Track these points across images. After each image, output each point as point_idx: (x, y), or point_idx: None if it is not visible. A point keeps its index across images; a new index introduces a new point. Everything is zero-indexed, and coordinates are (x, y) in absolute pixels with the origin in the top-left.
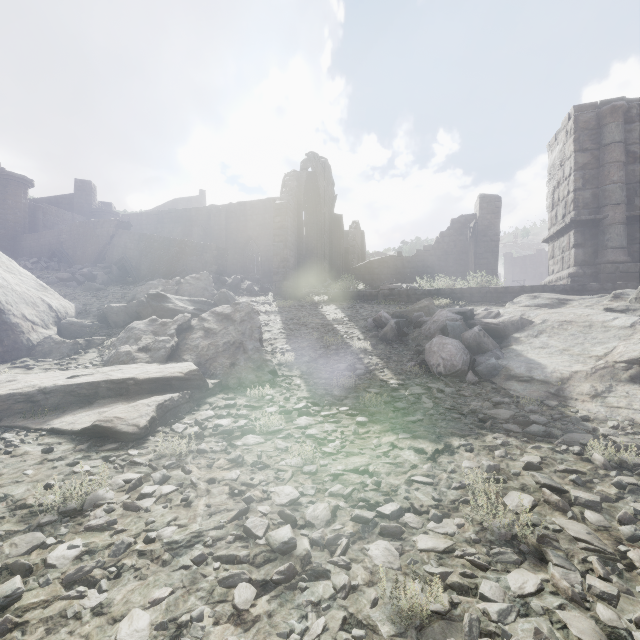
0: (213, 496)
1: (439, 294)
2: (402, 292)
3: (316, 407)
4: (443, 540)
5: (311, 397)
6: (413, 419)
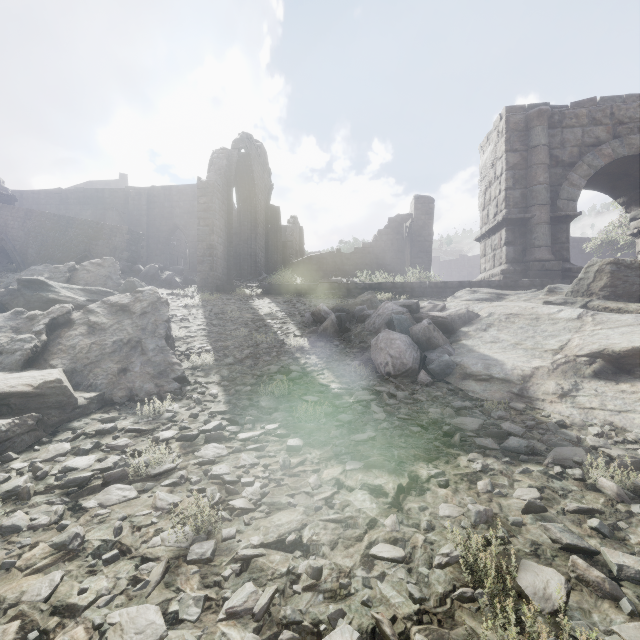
0: None
1: (380, 288)
2: (342, 286)
3: (233, 426)
4: None
5: (229, 411)
6: (363, 437)
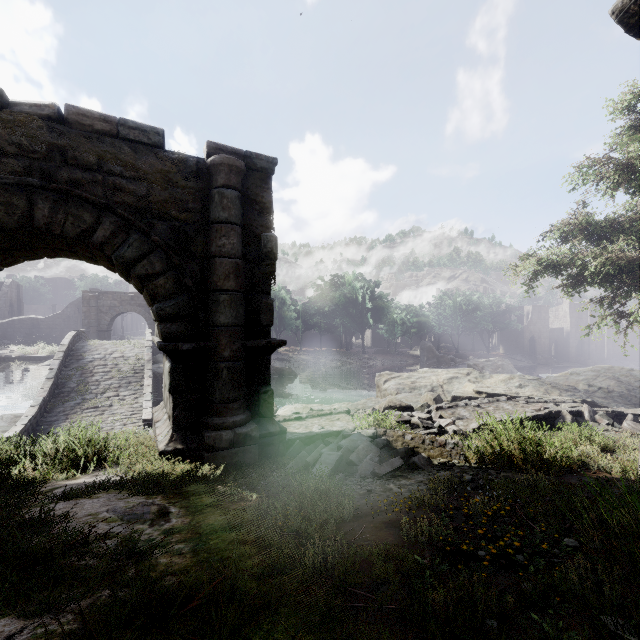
0: None
1: (20, 358)
2: (2, 358)
3: None
4: None
5: None
6: None
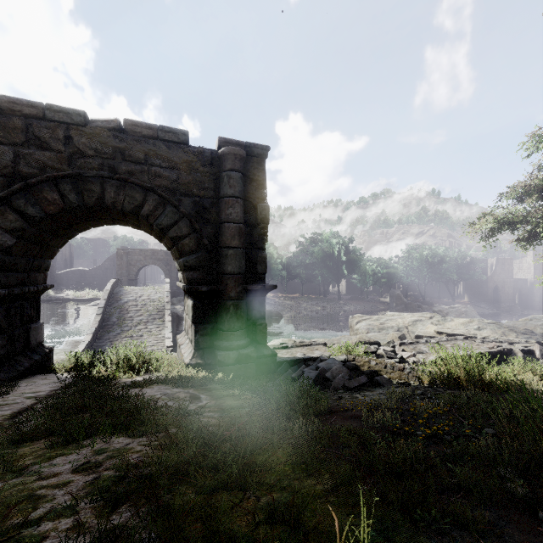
0: None
1: (73, 300)
2: (61, 299)
3: None
4: None
5: None
6: None
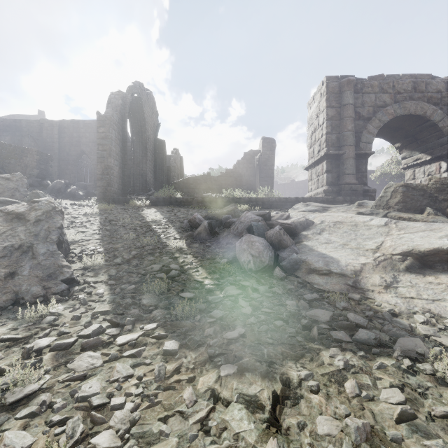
0: None
1: (240, 202)
2: (212, 199)
3: (113, 329)
4: None
5: (112, 311)
6: (234, 335)
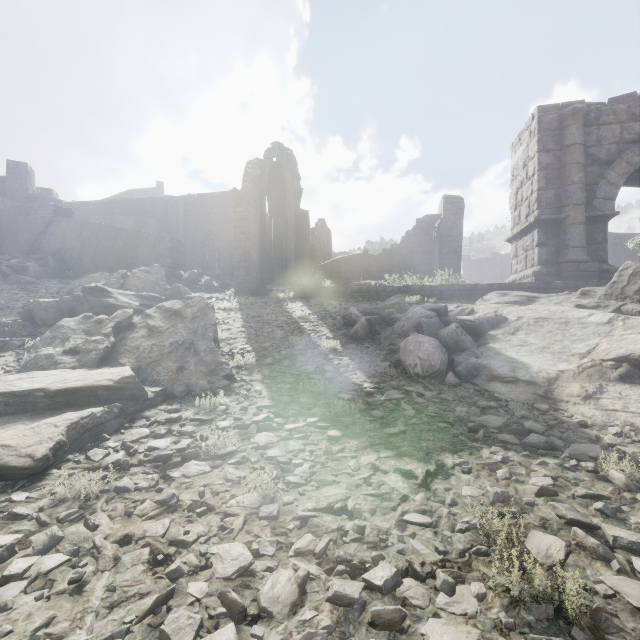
0: (123, 568)
1: (409, 291)
2: (371, 289)
3: (279, 419)
4: (463, 629)
5: (274, 406)
6: (394, 431)
